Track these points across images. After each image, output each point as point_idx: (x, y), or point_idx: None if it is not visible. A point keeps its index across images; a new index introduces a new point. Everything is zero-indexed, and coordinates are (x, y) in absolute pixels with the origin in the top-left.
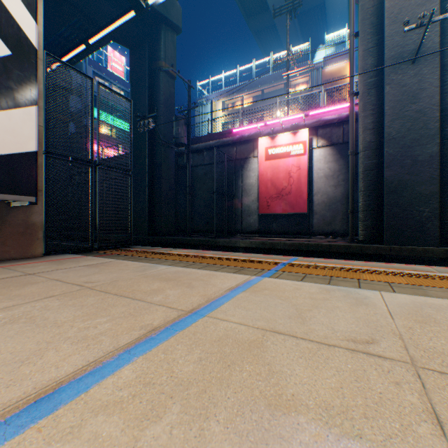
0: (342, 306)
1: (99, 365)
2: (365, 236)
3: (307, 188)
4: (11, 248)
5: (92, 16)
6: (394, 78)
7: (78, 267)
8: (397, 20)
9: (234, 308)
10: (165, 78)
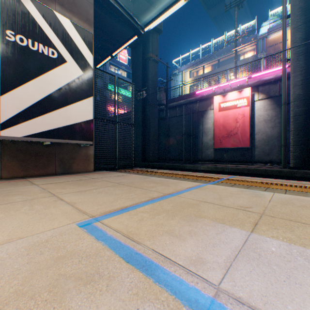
0: (245, 196)
1: (137, 204)
2: (294, 164)
3: (250, 130)
4: (81, 166)
5: (111, 34)
6: None
7: (112, 176)
8: None
9: (189, 194)
10: (152, 63)
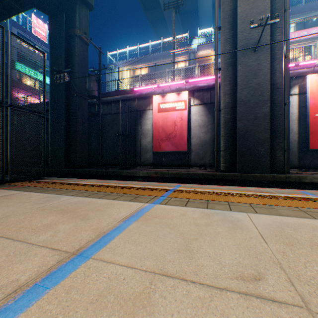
0: (223, 231)
1: None
2: (225, 167)
3: (187, 133)
4: None
5: None
6: (243, 61)
7: None
8: (245, 22)
9: (124, 243)
10: (80, 43)
